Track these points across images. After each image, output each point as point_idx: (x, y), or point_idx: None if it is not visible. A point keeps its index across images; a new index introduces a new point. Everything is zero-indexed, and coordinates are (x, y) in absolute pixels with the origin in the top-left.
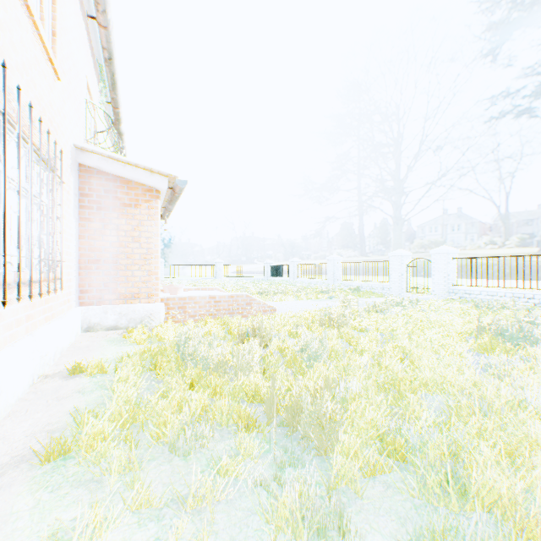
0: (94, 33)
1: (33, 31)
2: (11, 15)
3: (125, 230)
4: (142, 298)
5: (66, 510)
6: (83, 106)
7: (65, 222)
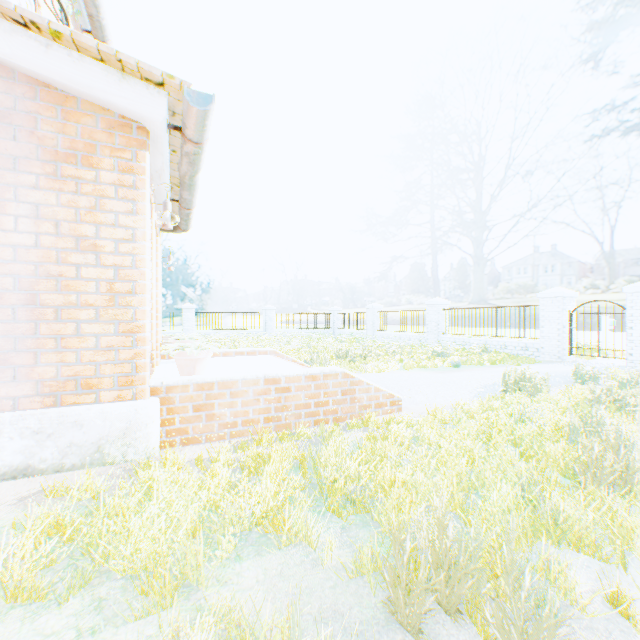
0: None
1: None
2: None
3: (57, 219)
4: (103, 390)
5: None
6: None
7: None
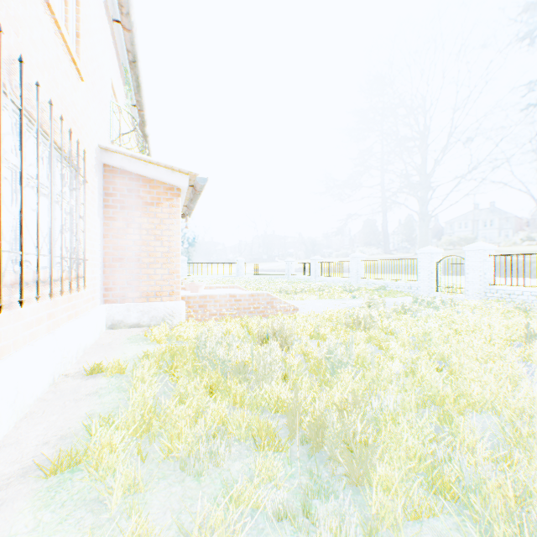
0: (119, 37)
1: (55, 31)
2: (31, 13)
3: (147, 228)
4: (163, 296)
5: (65, 536)
6: (108, 108)
7: (89, 221)
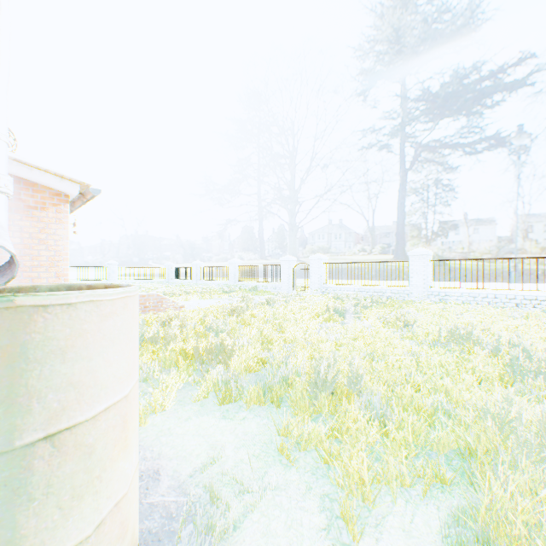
0: None
1: None
2: None
3: (30, 232)
4: None
5: None
6: None
7: None
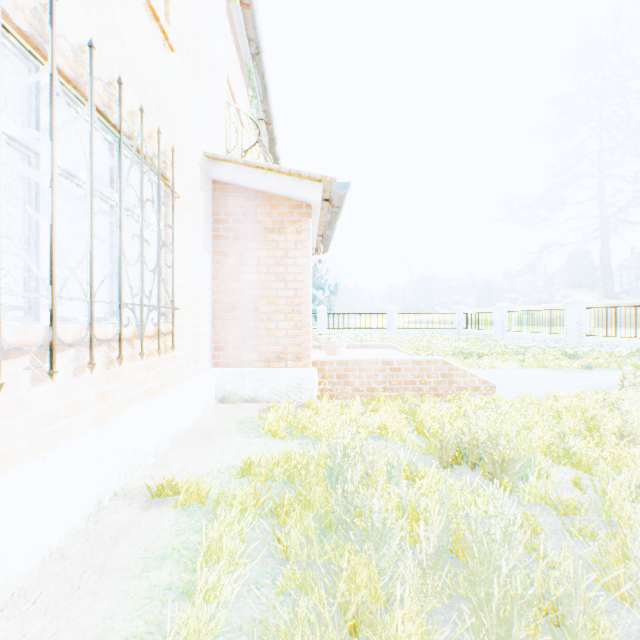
0: (238, 23)
1: None
2: None
3: (267, 265)
4: (288, 360)
5: None
6: (222, 112)
7: (189, 256)
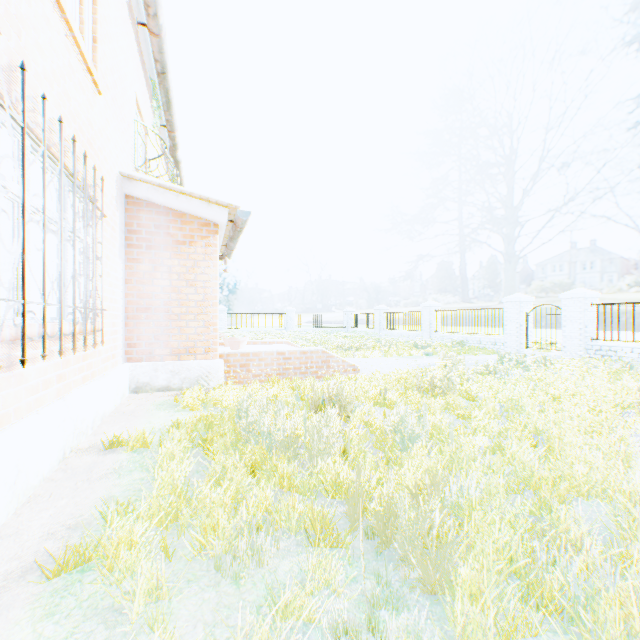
0: (145, 43)
1: (67, 34)
2: (37, 11)
3: (178, 272)
4: (198, 354)
5: None
6: (132, 129)
7: (109, 264)
